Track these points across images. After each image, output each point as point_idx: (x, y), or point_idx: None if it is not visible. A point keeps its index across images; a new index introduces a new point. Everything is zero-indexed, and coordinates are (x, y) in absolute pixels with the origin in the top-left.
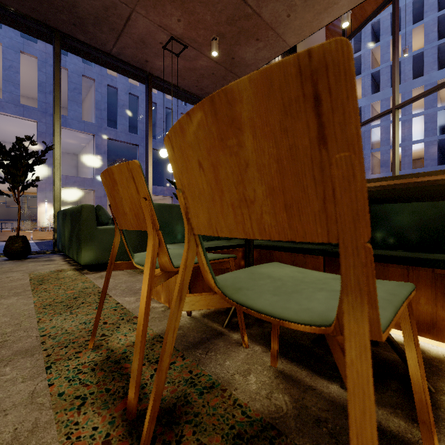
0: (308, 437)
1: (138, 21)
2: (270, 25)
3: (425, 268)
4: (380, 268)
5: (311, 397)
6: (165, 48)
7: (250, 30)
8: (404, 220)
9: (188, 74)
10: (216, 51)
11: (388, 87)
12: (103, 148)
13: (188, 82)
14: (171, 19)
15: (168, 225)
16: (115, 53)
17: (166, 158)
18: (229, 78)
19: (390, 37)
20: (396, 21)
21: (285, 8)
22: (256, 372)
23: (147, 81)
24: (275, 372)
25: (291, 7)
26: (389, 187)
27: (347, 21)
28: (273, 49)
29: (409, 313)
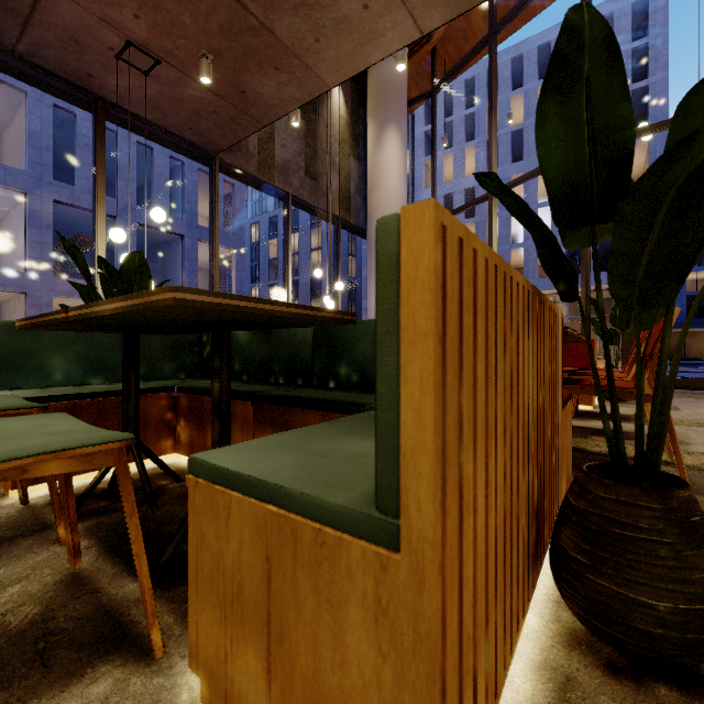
0: (0, 659)
1: (60, 5)
2: (291, 49)
3: (336, 413)
4: (302, 416)
5: (79, 604)
6: (119, 58)
7: (262, 52)
8: (366, 349)
9: (172, 107)
10: (208, 76)
11: (508, 163)
12: (45, 218)
13: (175, 120)
14: (122, 12)
15: (32, 358)
16: (25, 53)
17: (172, 244)
18: (243, 123)
19: (511, 93)
20: (494, 72)
21: (310, 28)
22: (33, 579)
23: (95, 109)
24: (66, 575)
25: (319, 29)
26: (137, 307)
27: (402, 62)
28: (305, 86)
29: (119, 474)
